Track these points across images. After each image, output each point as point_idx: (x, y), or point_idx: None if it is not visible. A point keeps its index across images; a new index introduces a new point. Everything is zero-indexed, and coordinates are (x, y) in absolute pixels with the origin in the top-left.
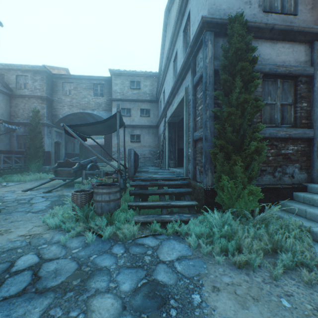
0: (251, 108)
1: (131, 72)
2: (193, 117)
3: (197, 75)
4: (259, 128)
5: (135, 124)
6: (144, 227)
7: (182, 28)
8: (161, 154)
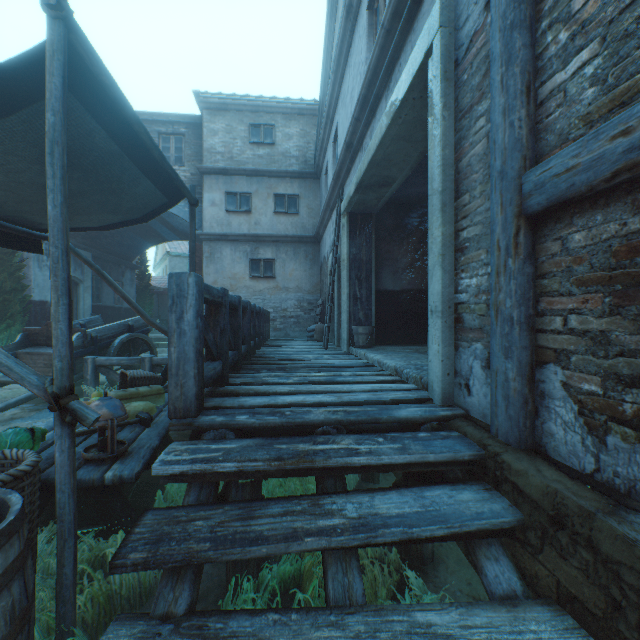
0: None
1: (251, 100)
2: (516, 79)
3: None
4: None
5: (261, 234)
6: None
7: None
8: (327, 307)
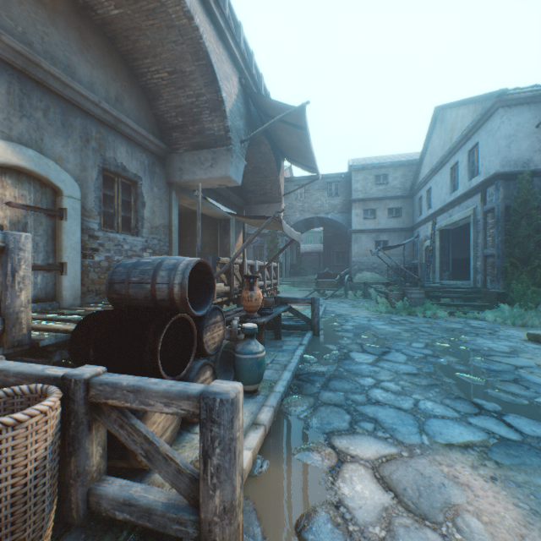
0: (534, 239)
1: (376, 164)
2: (483, 237)
3: (488, 206)
4: (540, 251)
5: (381, 228)
6: (448, 315)
7: (467, 148)
8: (427, 265)
